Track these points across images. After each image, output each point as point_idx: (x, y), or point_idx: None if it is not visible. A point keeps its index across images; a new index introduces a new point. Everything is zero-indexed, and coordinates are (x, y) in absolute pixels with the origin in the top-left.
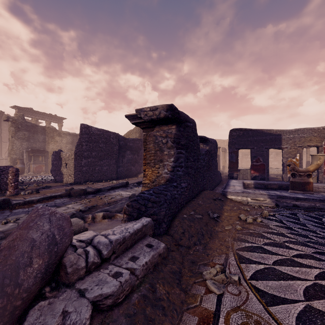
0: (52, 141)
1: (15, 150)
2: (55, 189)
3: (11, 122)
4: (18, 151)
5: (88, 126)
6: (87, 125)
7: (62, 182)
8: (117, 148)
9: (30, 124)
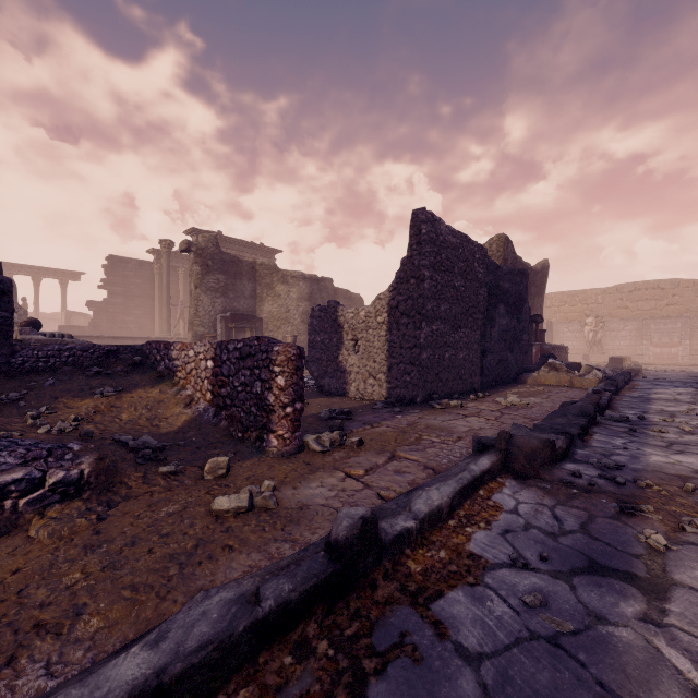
0: (268, 296)
1: (201, 316)
2: (386, 427)
3: (195, 254)
4: (206, 318)
5: (433, 218)
6: (431, 213)
7: (343, 394)
8: (484, 294)
9: (228, 257)
